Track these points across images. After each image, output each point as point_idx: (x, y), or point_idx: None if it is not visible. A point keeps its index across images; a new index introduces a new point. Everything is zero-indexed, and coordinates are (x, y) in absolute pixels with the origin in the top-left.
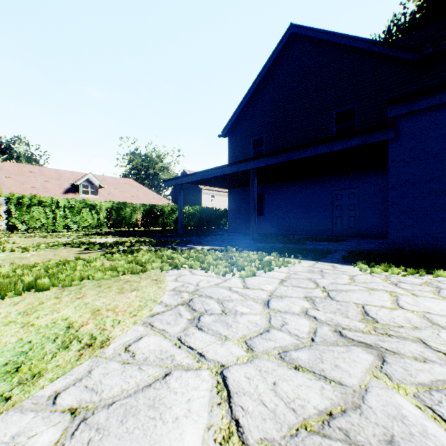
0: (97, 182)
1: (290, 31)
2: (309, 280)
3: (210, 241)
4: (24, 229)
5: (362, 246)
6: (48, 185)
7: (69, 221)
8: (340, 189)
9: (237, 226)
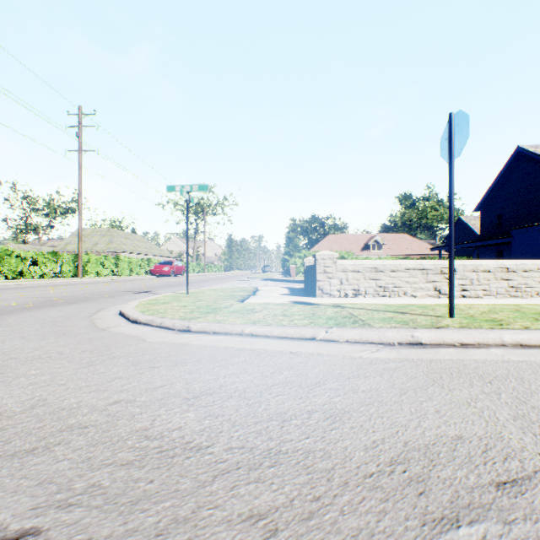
0: (380, 241)
1: (517, 150)
2: None
3: None
4: None
5: None
6: (351, 246)
7: None
8: None
9: None
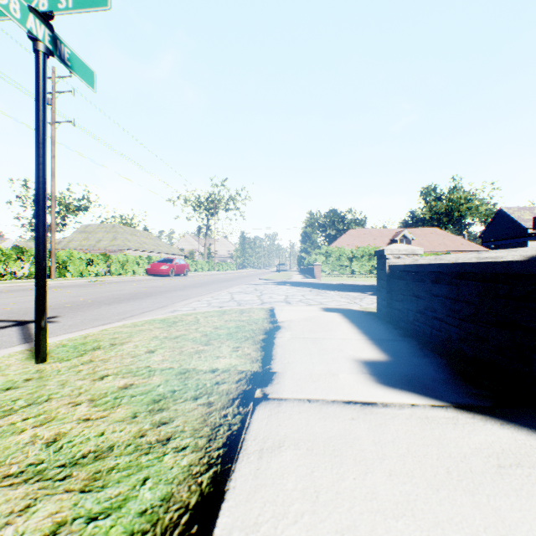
0: (409, 236)
1: None
2: None
3: None
4: None
5: None
6: (375, 242)
7: None
8: None
9: None
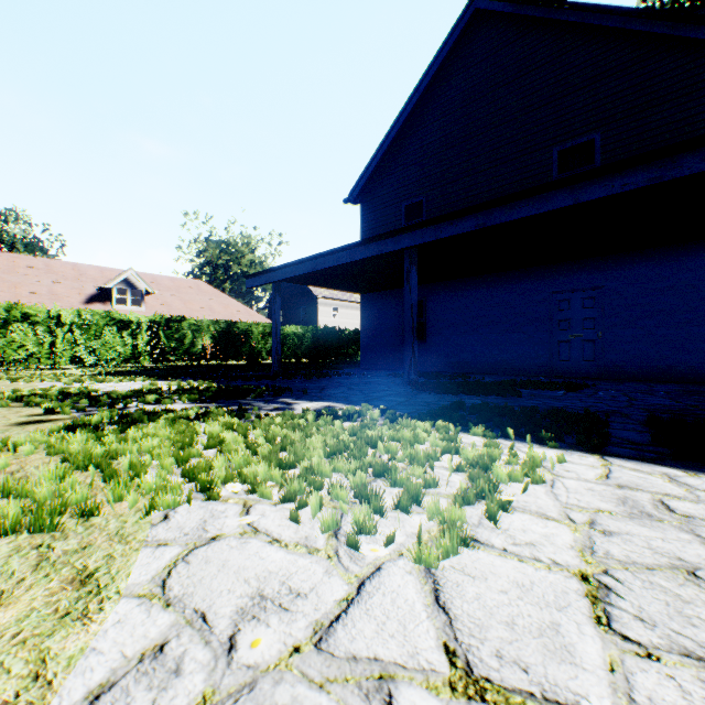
0: (142, 284)
1: (474, 7)
2: (700, 584)
3: (327, 388)
4: None
5: (643, 401)
6: (59, 289)
7: (80, 350)
8: (567, 291)
9: (376, 357)
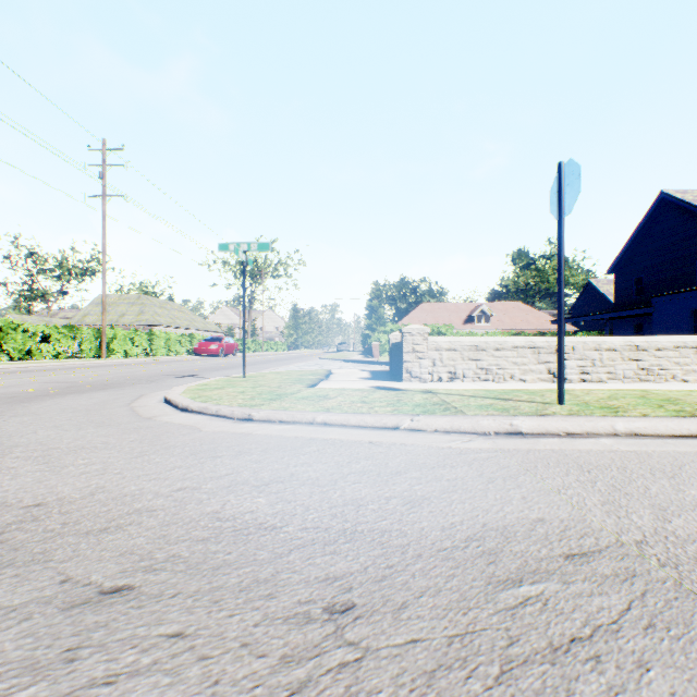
0: (488, 311)
1: (660, 196)
2: None
3: None
4: None
5: None
6: (451, 318)
7: None
8: None
9: None
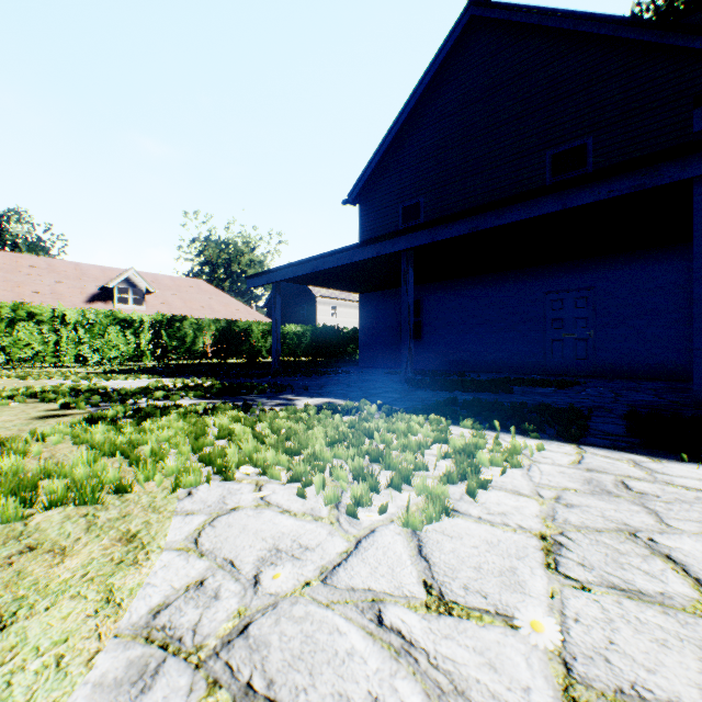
0: (143, 283)
1: (470, 13)
2: (637, 542)
3: (327, 386)
4: (1, 362)
5: (628, 397)
6: (61, 289)
7: (84, 349)
8: (560, 291)
9: (375, 356)
